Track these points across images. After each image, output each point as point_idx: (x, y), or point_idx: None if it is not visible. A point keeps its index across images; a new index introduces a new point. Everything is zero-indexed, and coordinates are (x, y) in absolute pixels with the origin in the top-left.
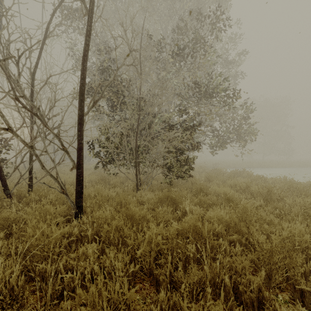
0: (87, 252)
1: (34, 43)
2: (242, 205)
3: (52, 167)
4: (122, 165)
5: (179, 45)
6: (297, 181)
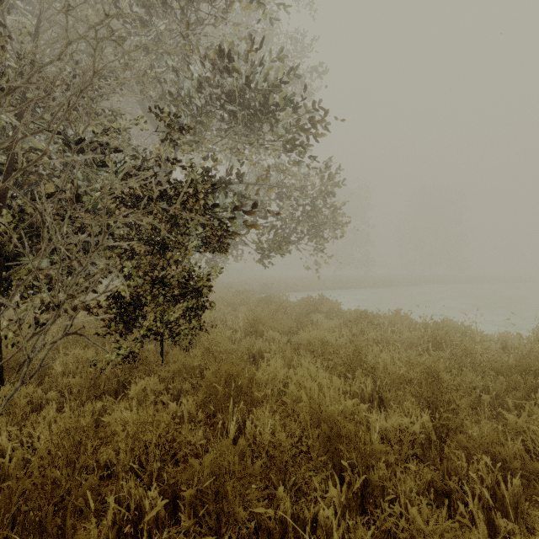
0: None
1: None
2: None
3: None
4: None
5: None
6: (442, 323)
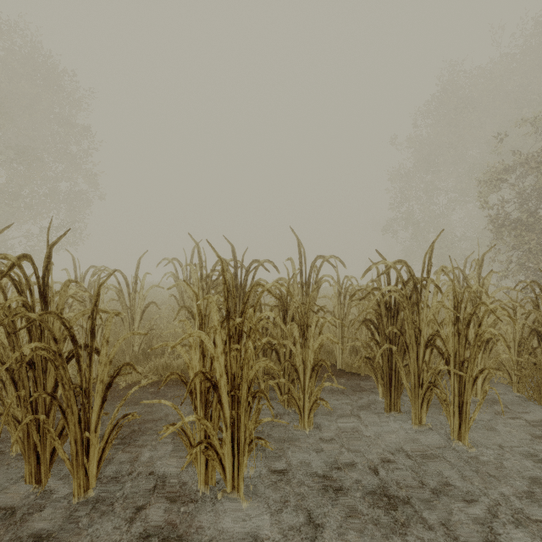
0: None
1: None
2: None
3: None
4: None
5: None
6: None
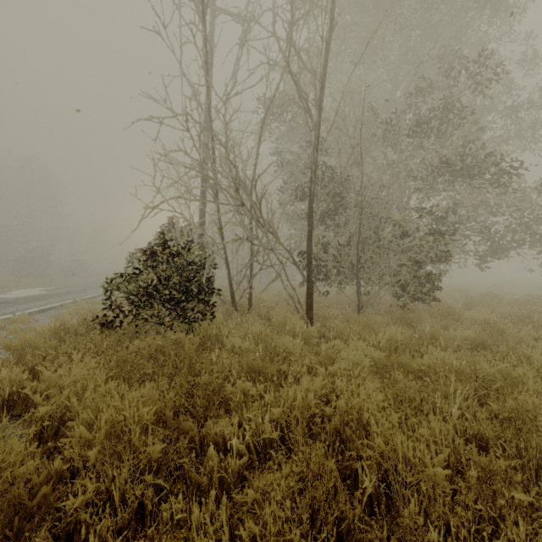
0: (336, 344)
1: (267, 167)
2: (498, 326)
3: (271, 282)
4: (338, 282)
5: (417, 114)
6: None
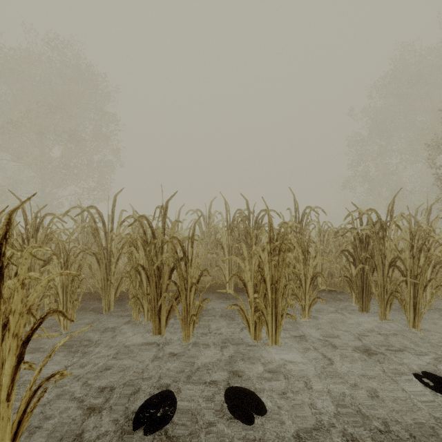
0: None
1: None
2: None
3: None
4: None
5: None
6: None
